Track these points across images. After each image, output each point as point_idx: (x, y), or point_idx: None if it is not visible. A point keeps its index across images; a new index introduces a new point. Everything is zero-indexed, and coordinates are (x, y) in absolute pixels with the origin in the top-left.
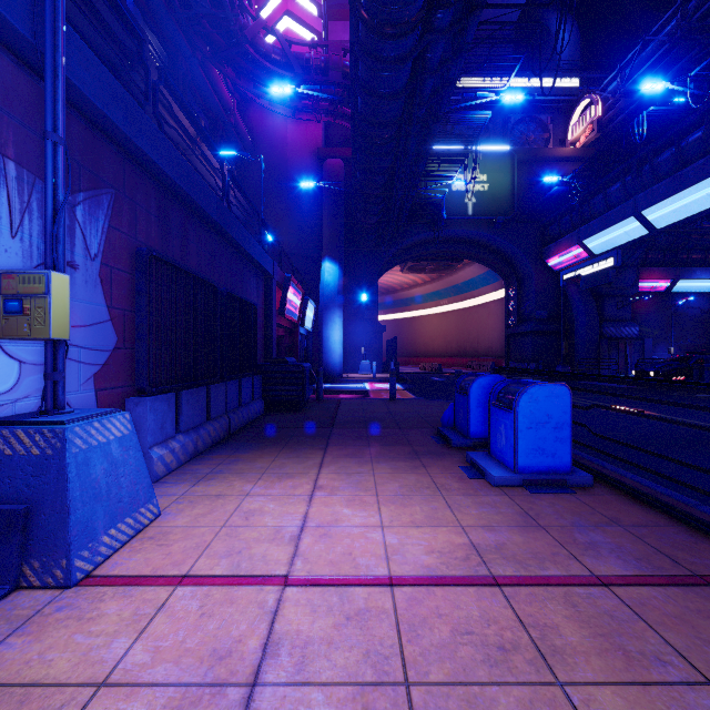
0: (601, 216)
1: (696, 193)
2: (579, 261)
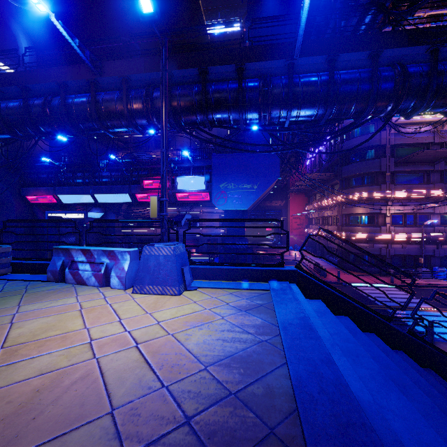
0: (71, 187)
1: (117, 196)
2: (51, 203)
